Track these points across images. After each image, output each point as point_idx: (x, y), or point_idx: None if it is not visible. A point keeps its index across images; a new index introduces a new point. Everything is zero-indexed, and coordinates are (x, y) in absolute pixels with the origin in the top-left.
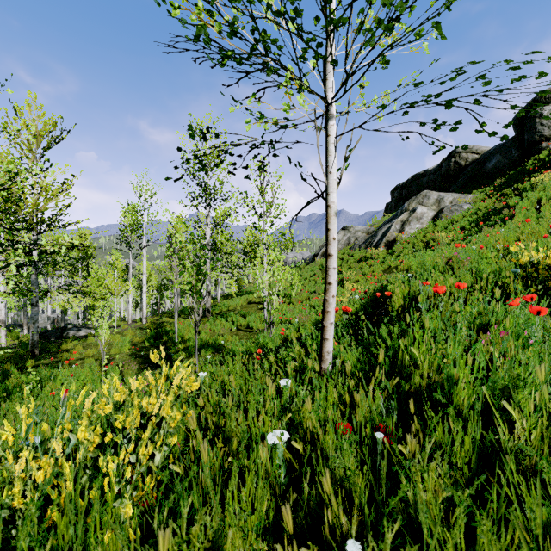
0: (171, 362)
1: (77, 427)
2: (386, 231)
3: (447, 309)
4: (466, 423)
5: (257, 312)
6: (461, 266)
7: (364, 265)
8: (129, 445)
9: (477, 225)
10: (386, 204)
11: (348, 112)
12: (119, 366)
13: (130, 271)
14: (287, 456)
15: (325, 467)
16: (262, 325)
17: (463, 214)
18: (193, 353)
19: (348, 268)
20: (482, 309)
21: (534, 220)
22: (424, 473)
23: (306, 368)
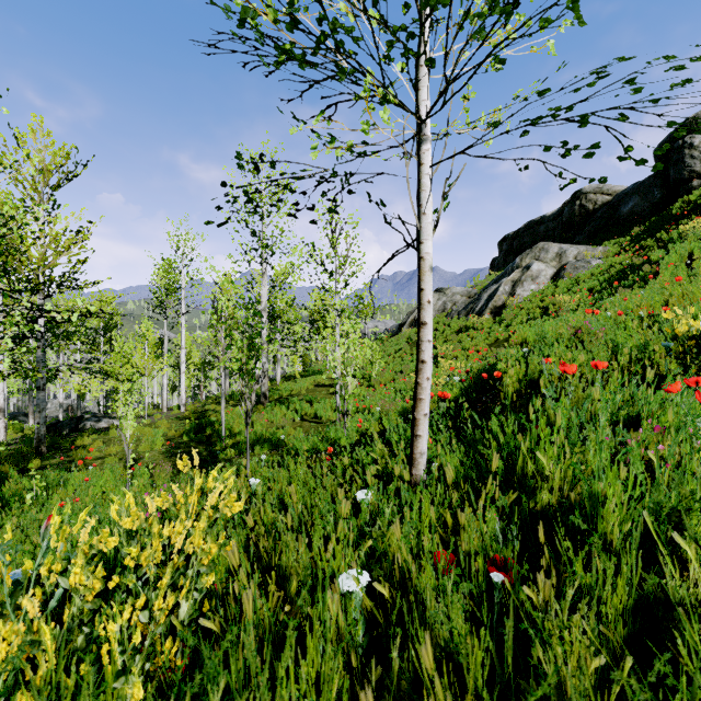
0: (217, 462)
1: (69, 567)
2: (493, 293)
3: (578, 395)
4: (617, 557)
5: (328, 397)
6: (594, 338)
7: (464, 337)
8: (145, 589)
9: (610, 285)
10: (493, 259)
11: (447, 133)
12: (149, 467)
13: (165, 345)
14: (366, 605)
15: (421, 621)
16: (333, 414)
17: (591, 272)
18: (244, 450)
19: (443, 341)
20: (628, 396)
21: (684, 279)
22: (564, 635)
23: (391, 474)
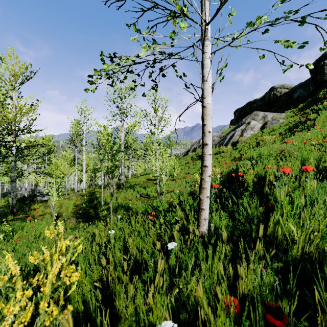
0: (98, 217)
1: None
2: (232, 135)
3: (290, 185)
4: None
5: (153, 185)
6: (291, 155)
7: (219, 156)
8: None
9: (289, 131)
10: (231, 120)
11: (218, 37)
12: (65, 220)
13: (76, 160)
14: None
15: None
16: (155, 193)
17: (280, 125)
18: (112, 211)
19: None
20: None
21: None
22: None
23: (187, 230)
